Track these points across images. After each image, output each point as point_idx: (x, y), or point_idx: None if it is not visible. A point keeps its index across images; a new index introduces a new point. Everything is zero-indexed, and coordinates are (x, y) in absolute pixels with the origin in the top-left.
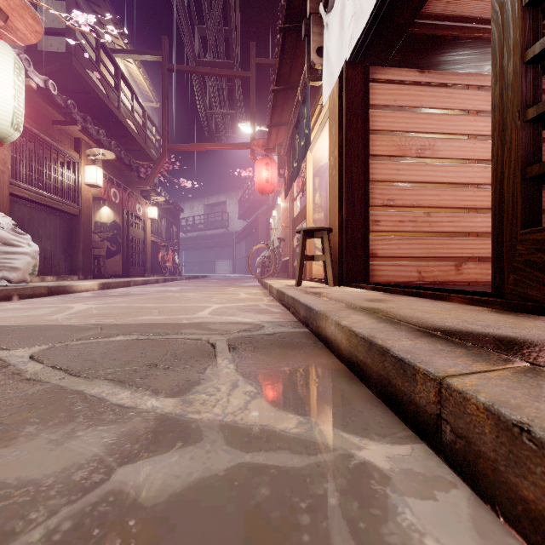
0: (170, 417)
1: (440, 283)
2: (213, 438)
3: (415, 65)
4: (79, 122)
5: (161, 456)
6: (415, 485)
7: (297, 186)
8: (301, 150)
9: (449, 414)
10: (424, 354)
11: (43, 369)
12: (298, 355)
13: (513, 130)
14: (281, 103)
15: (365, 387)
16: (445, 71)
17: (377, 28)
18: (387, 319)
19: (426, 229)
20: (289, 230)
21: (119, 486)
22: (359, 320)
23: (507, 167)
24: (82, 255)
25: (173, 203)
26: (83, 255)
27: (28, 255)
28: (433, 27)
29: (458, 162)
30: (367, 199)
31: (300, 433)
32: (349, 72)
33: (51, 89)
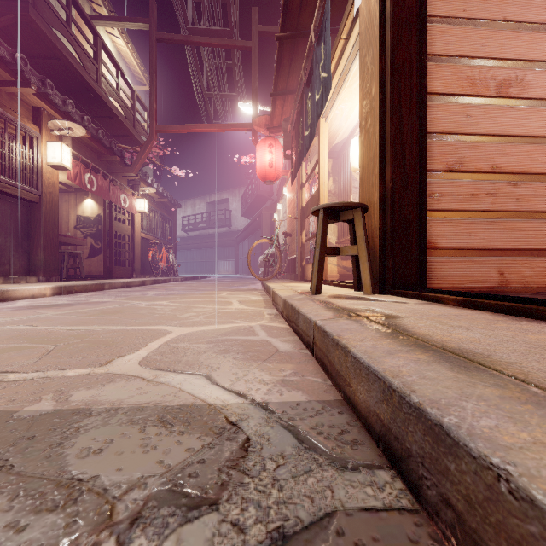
0: None
1: (533, 290)
2: None
3: None
4: (36, 85)
5: None
6: None
7: (307, 168)
8: (315, 108)
9: None
10: None
11: None
12: None
13: None
14: (288, 60)
15: None
16: None
17: None
18: None
19: (511, 207)
20: (296, 223)
21: None
22: None
23: None
24: (42, 251)
25: (167, 196)
26: (45, 251)
27: None
28: None
29: None
30: (423, 160)
31: None
32: None
33: None
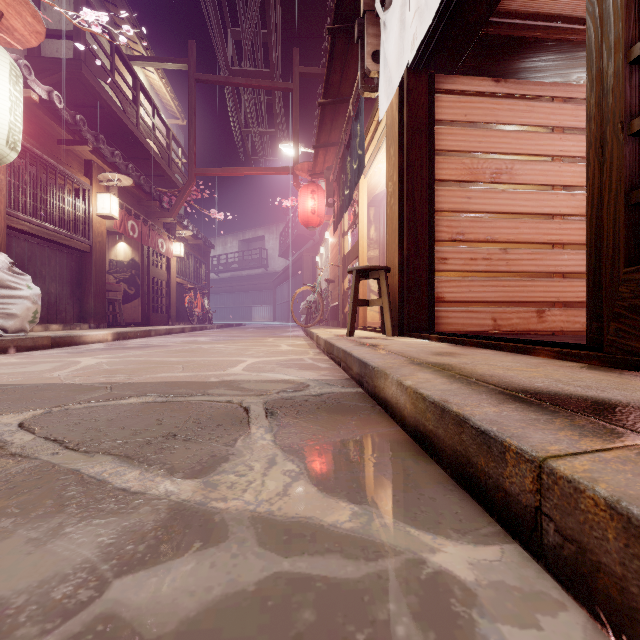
0: (188, 506)
1: (519, 333)
2: (241, 537)
3: (490, 72)
4: (90, 141)
5: (172, 563)
6: (510, 606)
7: (349, 217)
8: (353, 174)
9: (553, 508)
10: (514, 426)
11: (34, 440)
12: (351, 422)
13: (615, 146)
14: (330, 119)
15: (436, 465)
16: (525, 81)
17: (445, 28)
18: (462, 378)
19: (502, 268)
20: (339, 270)
21: (113, 608)
22: (427, 379)
23: (607, 191)
24: (93, 299)
25: (202, 238)
26: (95, 299)
27: (27, 300)
28: (512, 27)
29: (541, 188)
30: (432, 233)
31: (354, 528)
32: (411, 81)
33: (56, 102)
